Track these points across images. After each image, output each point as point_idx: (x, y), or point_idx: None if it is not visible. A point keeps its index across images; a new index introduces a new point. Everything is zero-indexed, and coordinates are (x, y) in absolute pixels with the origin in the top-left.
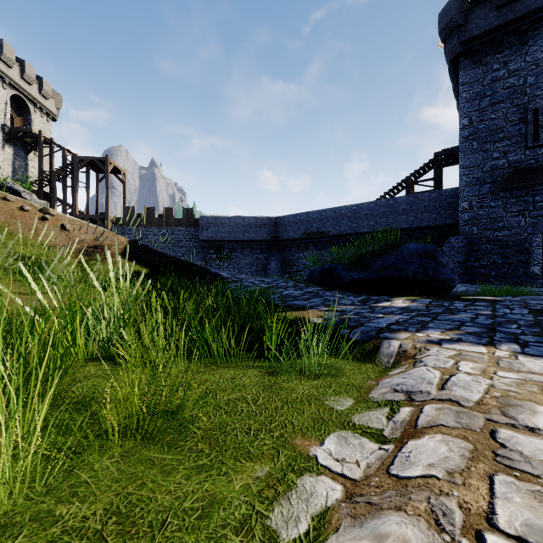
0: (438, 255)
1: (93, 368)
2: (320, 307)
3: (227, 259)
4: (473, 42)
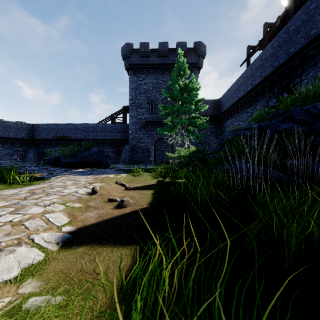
0: (104, 153)
1: None
2: (43, 172)
3: None
4: (133, 66)
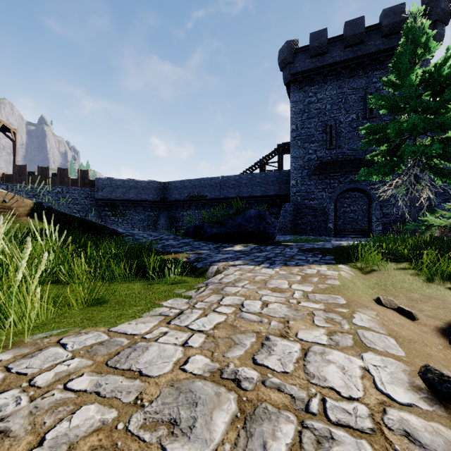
0: (266, 218)
1: (45, 287)
2: (187, 252)
3: (122, 215)
4: (298, 76)
